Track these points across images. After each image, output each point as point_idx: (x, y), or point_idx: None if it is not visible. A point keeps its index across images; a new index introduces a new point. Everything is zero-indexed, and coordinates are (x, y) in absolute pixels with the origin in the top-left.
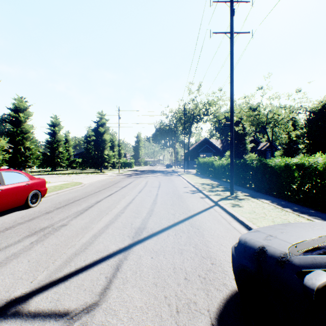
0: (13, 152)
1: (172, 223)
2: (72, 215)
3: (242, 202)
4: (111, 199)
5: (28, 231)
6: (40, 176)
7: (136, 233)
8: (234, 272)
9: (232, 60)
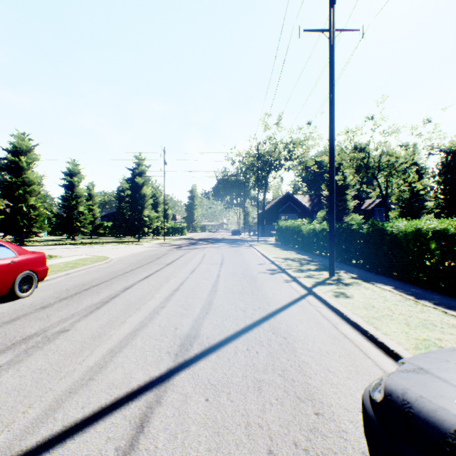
0: (11, 212)
1: (242, 327)
2: (81, 311)
3: (350, 289)
4: (147, 283)
5: (1, 343)
6: (50, 247)
7: (182, 345)
8: None
9: (332, 72)
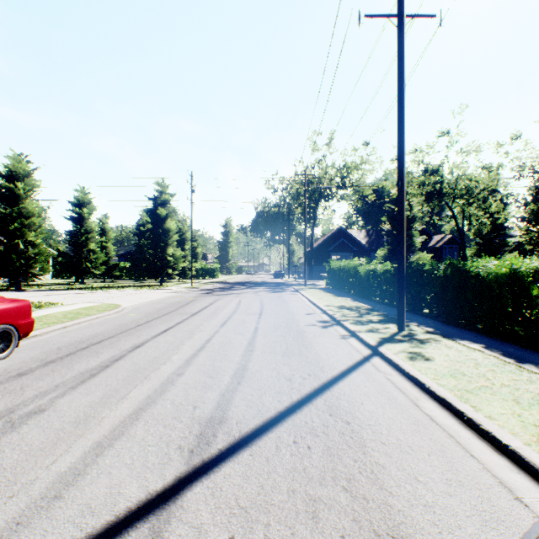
0: (5, 250)
1: (287, 406)
2: (69, 381)
3: (427, 348)
4: (164, 340)
5: None
6: (51, 293)
7: (201, 436)
8: None
9: (402, 69)
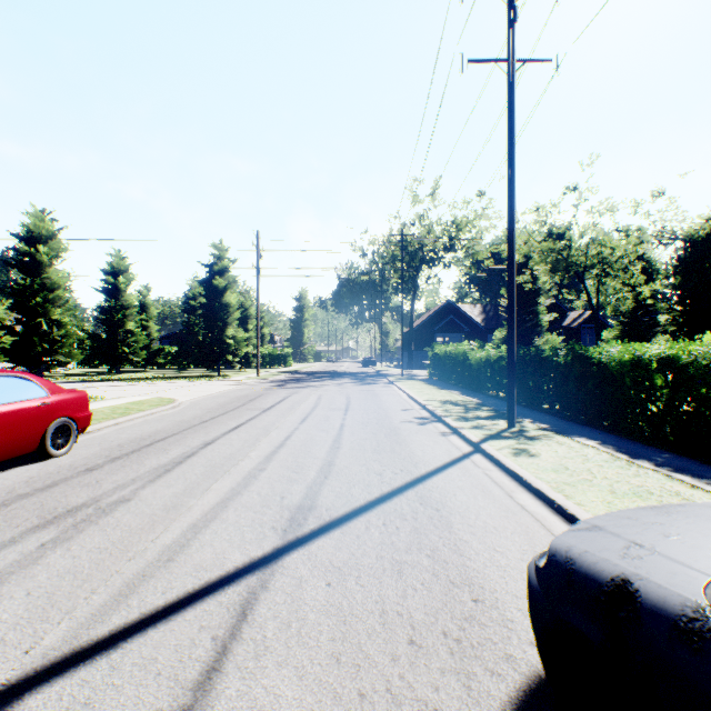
0: (24, 332)
1: (377, 496)
2: (145, 475)
3: (535, 445)
4: (237, 437)
5: (39, 516)
6: (83, 385)
7: (293, 519)
8: (537, 635)
9: (512, 123)
